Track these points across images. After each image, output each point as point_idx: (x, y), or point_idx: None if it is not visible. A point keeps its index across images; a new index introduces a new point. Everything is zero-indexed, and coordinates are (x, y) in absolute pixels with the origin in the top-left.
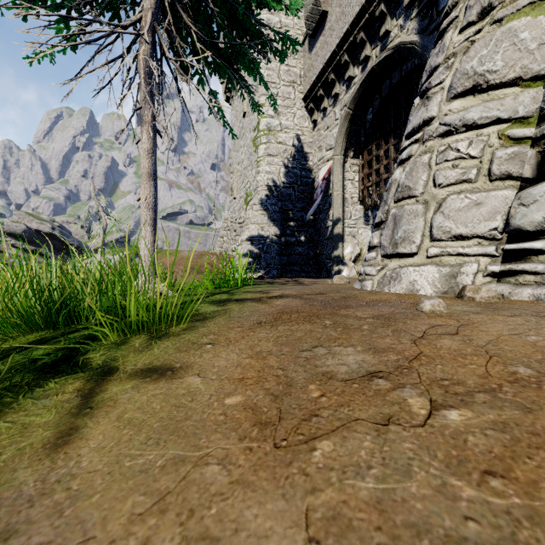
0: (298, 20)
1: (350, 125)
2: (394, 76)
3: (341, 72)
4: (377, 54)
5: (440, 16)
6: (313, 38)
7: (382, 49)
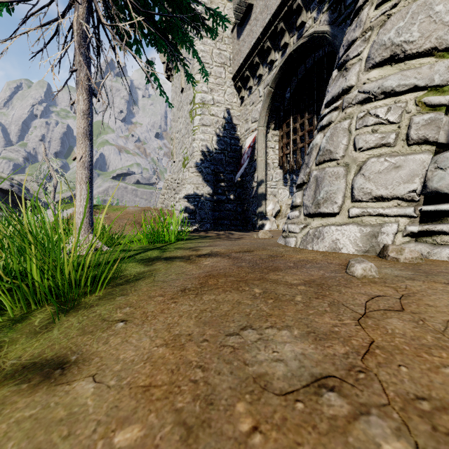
0: (228, 11)
1: (272, 101)
2: (308, 61)
3: (264, 57)
4: (294, 41)
5: (347, 10)
6: (241, 27)
7: (299, 38)
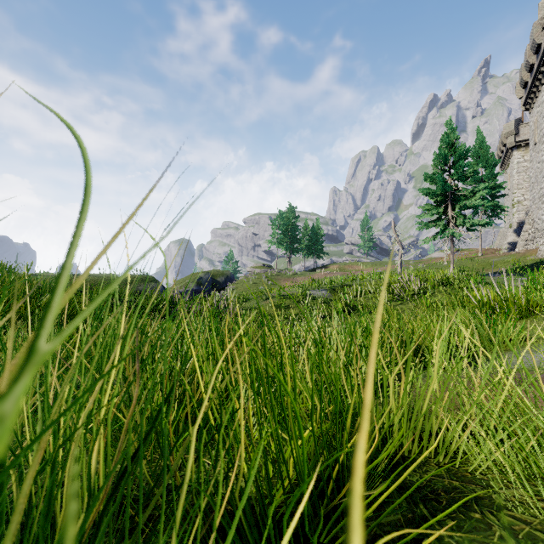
0: None
1: None
2: None
3: None
4: None
5: None
6: None
7: None
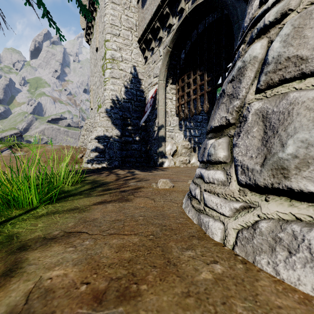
0: None
1: (170, 59)
2: (200, 27)
3: (164, 22)
4: (189, 6)
5: None
6: None
7: (193, 3)
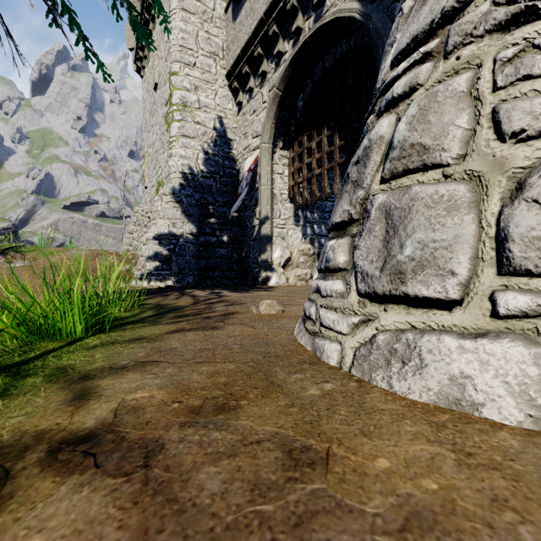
0: None
1: (279, 109)
2: (328, 58)
3: (270, 48)
4: (311, 26)
5: None
6: (238, 5)
7: (317, 21)
